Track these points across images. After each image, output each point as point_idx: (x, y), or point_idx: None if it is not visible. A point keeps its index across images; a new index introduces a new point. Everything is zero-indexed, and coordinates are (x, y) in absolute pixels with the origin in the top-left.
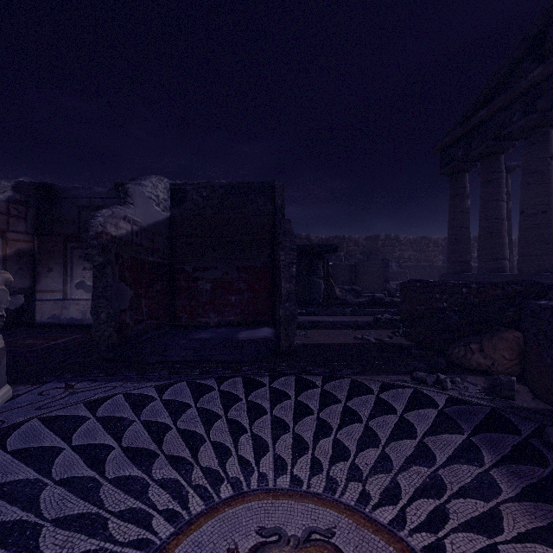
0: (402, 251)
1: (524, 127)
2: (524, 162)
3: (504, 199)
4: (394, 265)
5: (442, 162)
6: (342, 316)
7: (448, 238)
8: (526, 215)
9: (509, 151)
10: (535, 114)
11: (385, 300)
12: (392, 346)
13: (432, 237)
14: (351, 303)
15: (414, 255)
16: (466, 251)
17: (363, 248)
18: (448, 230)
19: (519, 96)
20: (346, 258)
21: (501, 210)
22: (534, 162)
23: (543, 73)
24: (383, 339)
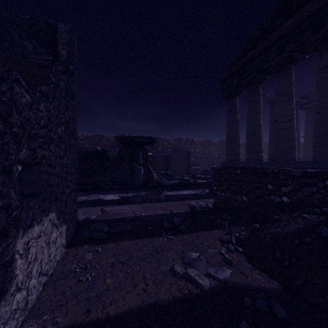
0: (195, 148)
1: (278, 63)
2: (277, 87)
3: (261, 113)
4: (191, 157)
5: (223, 88)
6: (157, 203)
7: (227, 139)
8: (279, 122)
9: (264, 82)
10: (286, 53)
11: (190, 181)
12: (250, 306)
13: (212, 140)
14: (165, 185)
15: (202, 151)
16: (237, 147)
17: (172, 145)
18: (227, 133)
19: (274, 42)
20: (162, 152)
21: (260, 120)
22: (284, 86)
23: (292, 24)
24: (223, 277)
